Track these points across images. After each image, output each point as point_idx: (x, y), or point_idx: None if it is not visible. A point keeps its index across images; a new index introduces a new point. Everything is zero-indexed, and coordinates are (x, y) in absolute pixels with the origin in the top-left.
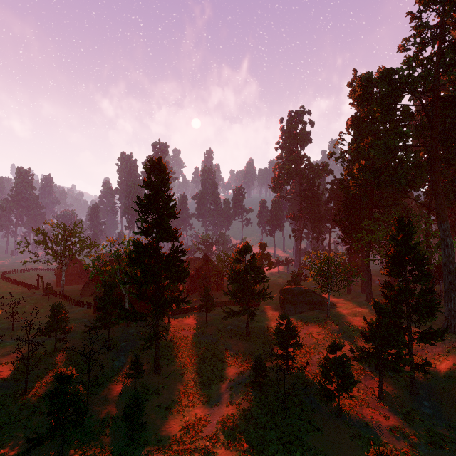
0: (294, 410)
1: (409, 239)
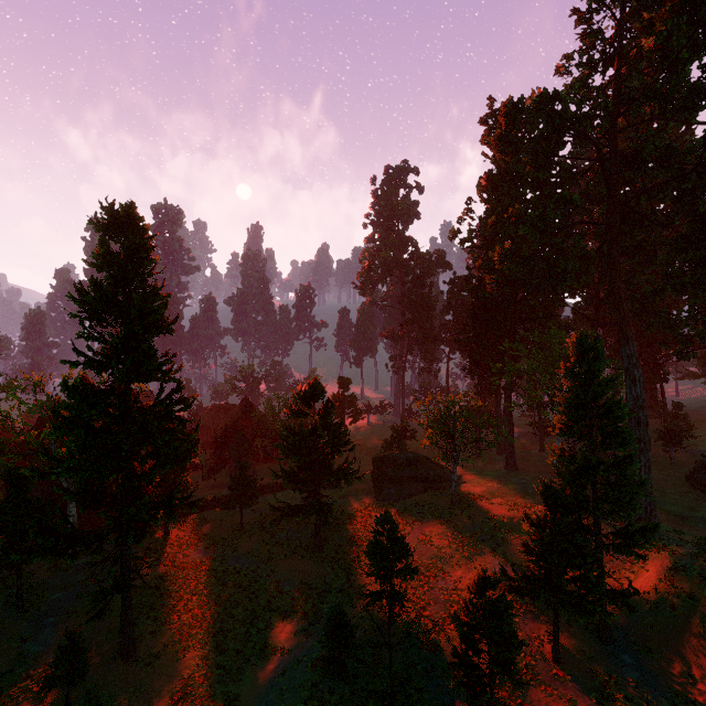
0: None
1: (596, 373)
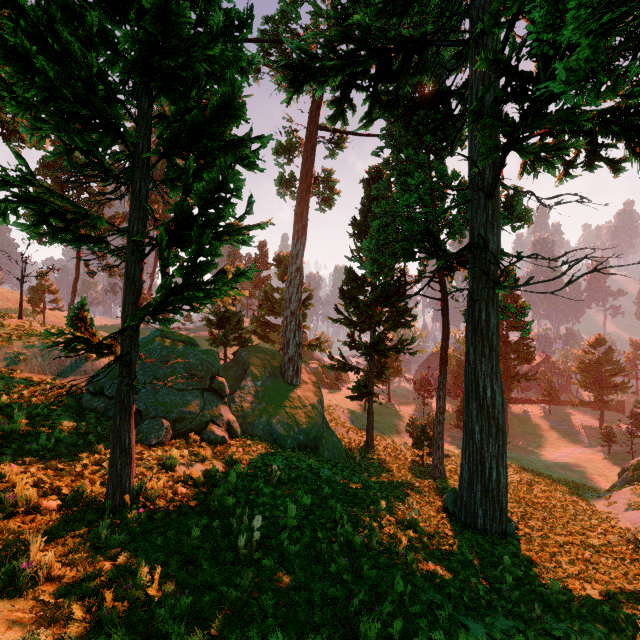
0: None
1: None
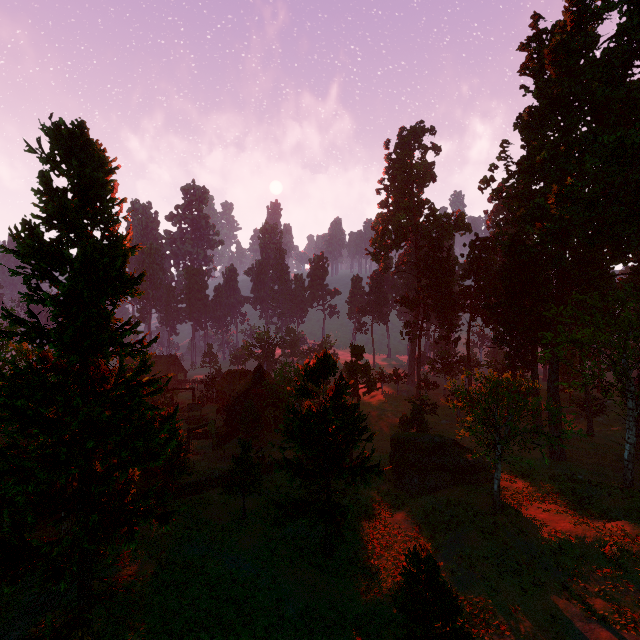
0: None
1: None
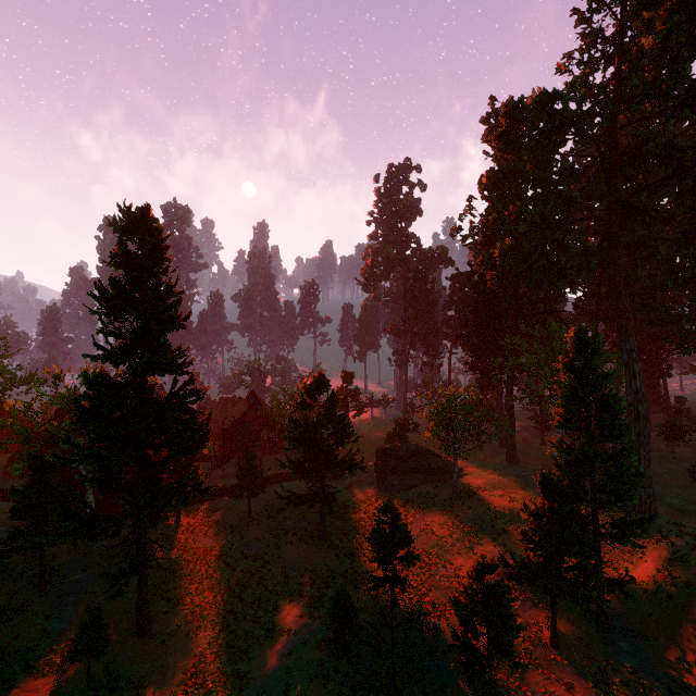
0: (410, 695)
1: (594, 367)
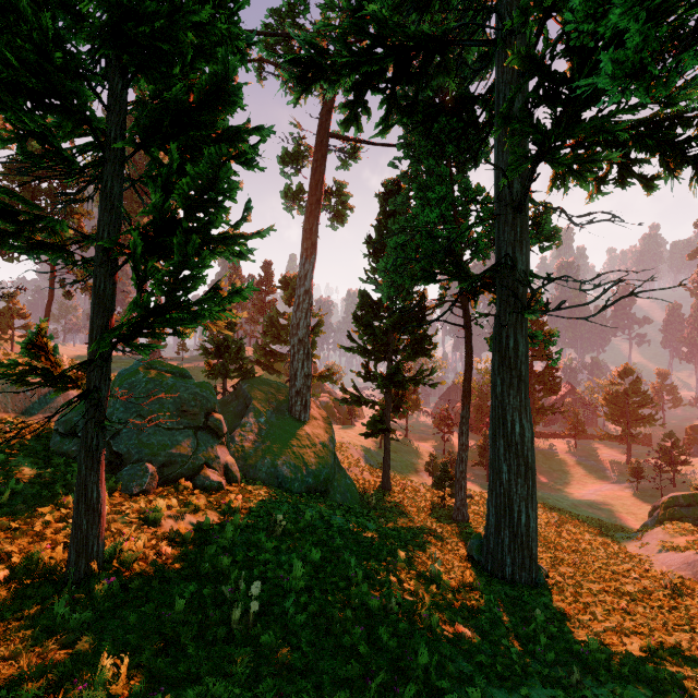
0: None
1: None
